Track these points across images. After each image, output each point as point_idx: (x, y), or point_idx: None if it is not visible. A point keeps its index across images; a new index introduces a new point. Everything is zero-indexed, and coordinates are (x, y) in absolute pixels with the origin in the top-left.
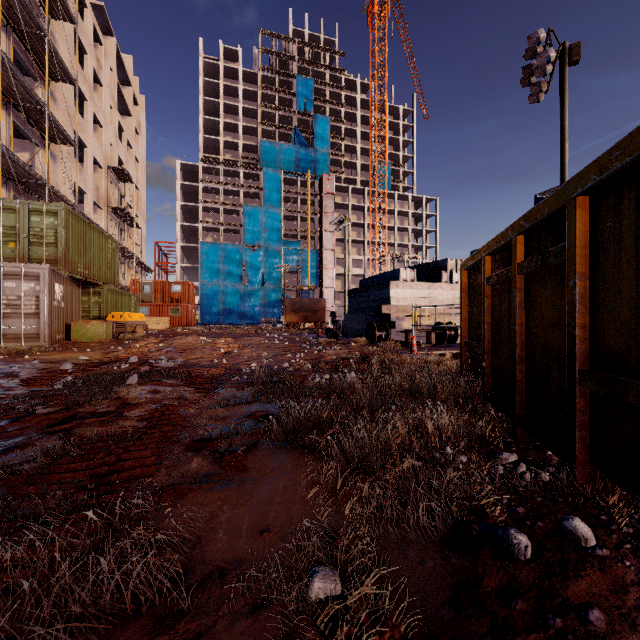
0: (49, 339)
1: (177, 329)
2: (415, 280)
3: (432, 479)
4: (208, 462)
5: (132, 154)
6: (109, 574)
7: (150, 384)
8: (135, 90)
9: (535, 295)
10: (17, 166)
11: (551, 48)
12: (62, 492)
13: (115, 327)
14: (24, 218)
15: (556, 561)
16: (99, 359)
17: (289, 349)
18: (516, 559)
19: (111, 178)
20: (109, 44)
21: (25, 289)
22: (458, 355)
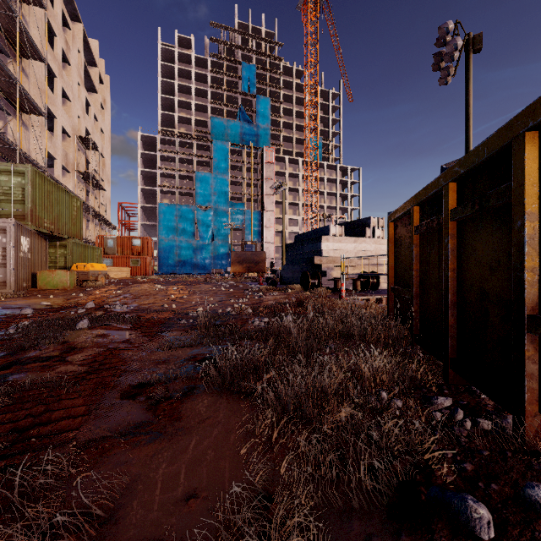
0: (15, 287)
1: (137, 278)
2: (343, 235)
3: (371, 429)
4: (142, 410)
5: (98, 126)
6: None
7: (98, 328)
8: (101, 70)
9: (469, 240)
10: None
11: (458, 37)
12: None
13: (79, 276)
14: None
15: None
16: (60, 304)
17: (233, 295)
18: (478, 538)
19: (79, 146)
20: (77, 29)
21: None
22: (381, 300)
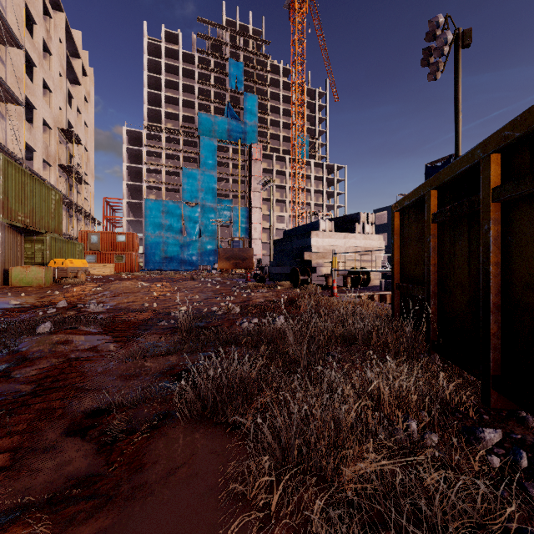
0: None
1: (121, 274)
2: (333, 230)
3: (412, 490)
4: (91, 454)
5: (81, 119)
6: None
7: (61, 333)
8: (84, 62)
9: (525, 225)
10: None
11: (449, 31)
12: None
13: (57, 272)
14: None
15: None
16: (31, 303)
17: (220, 292)
18: None
19: (60, 139)
20: (59, 18)
21: None
22: (373, 297)
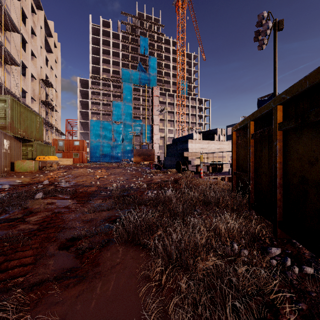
0: None
1: (77, 164)
2: (201, 139)
3: (230, 274)
4: (72, 258)
5: (53, 73)
6: None
7: (49, 198)
8: (55, 40)
9: (292, 143)
10: None
11: (270, 21)
12: None
13: (40, 164)
14: None
15: None
16: (27, 182)
17: (135, 175)
18: None
19: (41, 85)
20: (40, 14)
21: None
22: (224, 178)
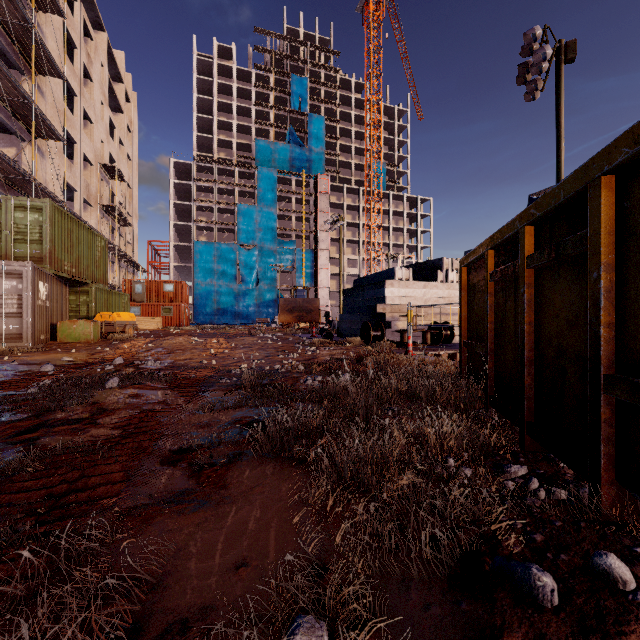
0: (32, 339)
1: (169, 329)
2: (410, 279)
3: (435, 498)
4: (184, 477)
5: (124, 151)
6: (40, 633)
7: (131, 387)
8: (127, 87)
9: (547, 291)
10: (2, 161)
11: (547, 45)
12: (3, 520)
13: (104, 327)
14: (7, 214)
15: (590, 610)
16: (84, 360)
17: (282, 349)
18: (541, 606)
19: (102, 175)
20: (100, 39)
21: (6, 287)
22: (454, 355)
